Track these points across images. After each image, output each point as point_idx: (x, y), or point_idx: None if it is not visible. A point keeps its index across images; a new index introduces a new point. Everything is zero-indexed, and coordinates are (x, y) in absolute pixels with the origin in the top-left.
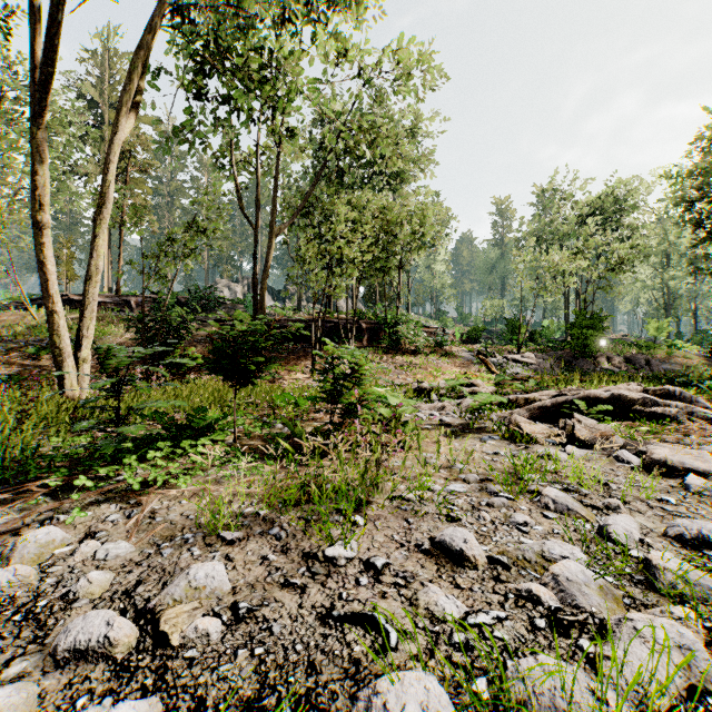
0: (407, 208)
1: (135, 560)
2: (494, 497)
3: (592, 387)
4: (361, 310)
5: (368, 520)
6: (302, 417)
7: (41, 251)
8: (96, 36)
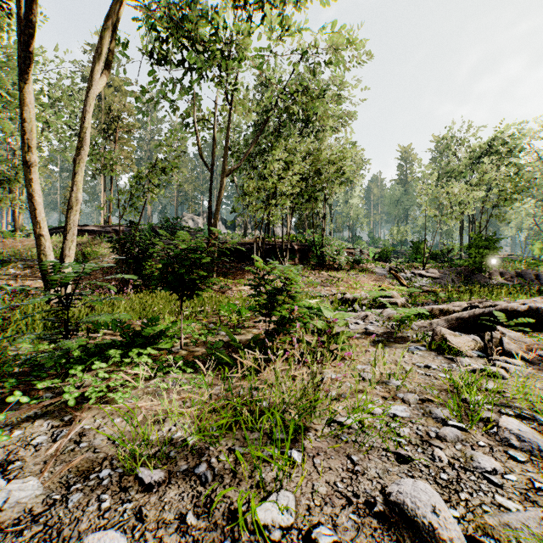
0: (331, 152)
1: (34, 510)
2: (444, 428)
3: (493, 298)
4: (293, 235)
5: (306, 455)
6: (243, 325)
7: (31, 186)
8: (95, 33)
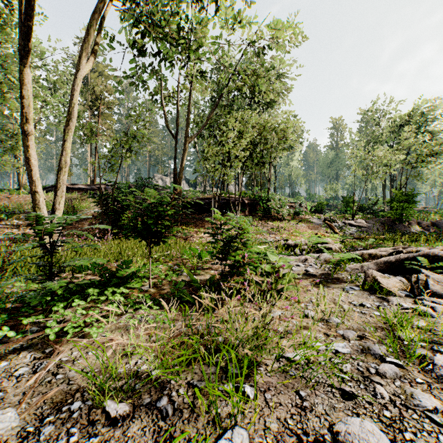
0: (275, 122)
1: (9, 442)
2: (383, 365)
3: (413, 244)
4: (244, 192)
5: (258, 390)
6: (202, 266)
7: (27, 151)
8: (83, 29)
